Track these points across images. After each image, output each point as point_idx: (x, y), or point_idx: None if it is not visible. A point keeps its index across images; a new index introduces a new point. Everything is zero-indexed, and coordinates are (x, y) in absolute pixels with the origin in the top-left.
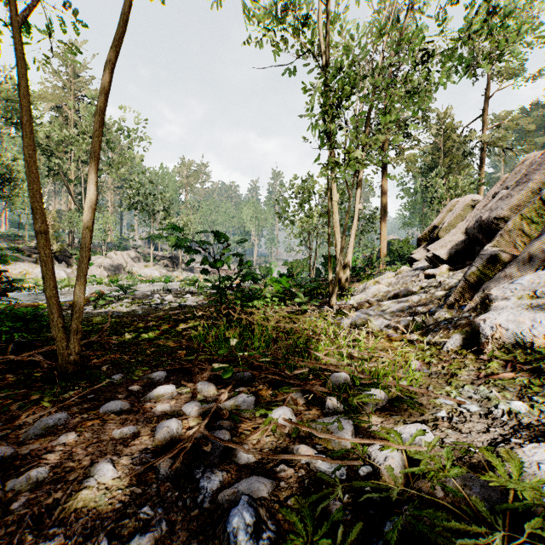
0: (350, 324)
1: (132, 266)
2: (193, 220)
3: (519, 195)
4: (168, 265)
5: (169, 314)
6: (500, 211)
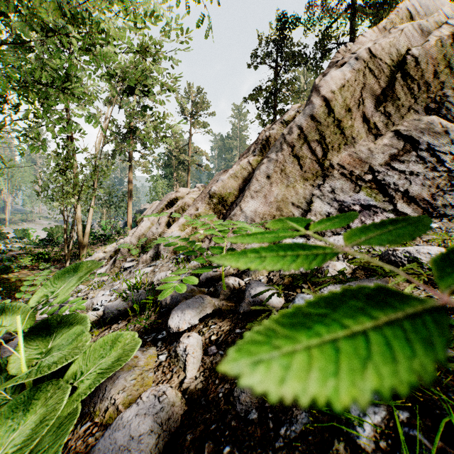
0: None
1: None
2: None
3: None
4: None
5: None
6: None
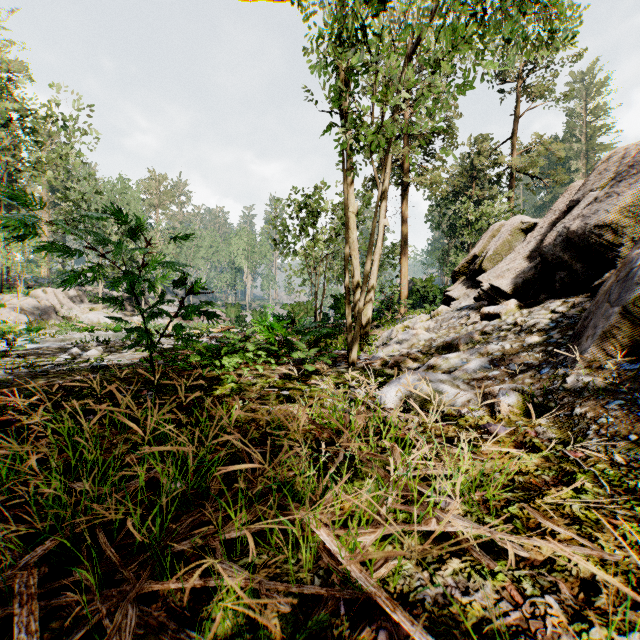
0: (396, 401)
1: (70, 310)
2: (165, 251)
3: (633, 190)
4: (126, 308)
5: (50, 386)
6: (603, 215)
